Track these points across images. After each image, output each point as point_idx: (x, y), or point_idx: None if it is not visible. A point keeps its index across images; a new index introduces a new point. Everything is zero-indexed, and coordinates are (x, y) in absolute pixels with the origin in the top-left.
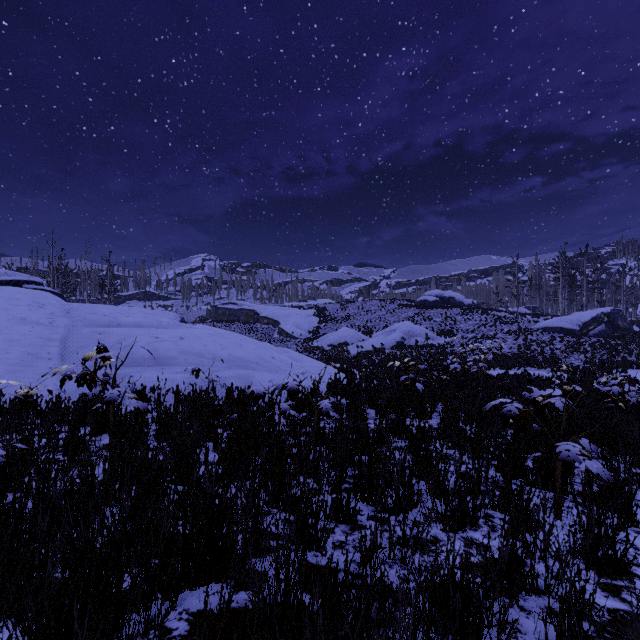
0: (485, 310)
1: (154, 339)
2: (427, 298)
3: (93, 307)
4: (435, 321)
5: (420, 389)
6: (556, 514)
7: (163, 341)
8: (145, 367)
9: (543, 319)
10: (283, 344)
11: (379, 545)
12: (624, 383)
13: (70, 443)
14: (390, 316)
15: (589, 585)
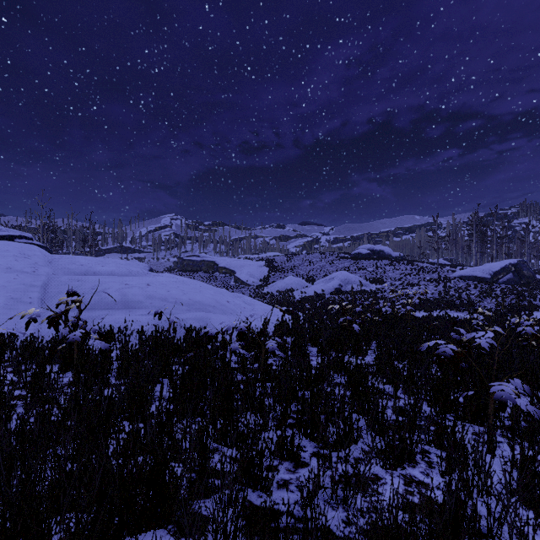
0: (410, 261)
1: (124, 285)
2: (361, 251)
3: (73, 258)
4: (367, 271)
5: (356, 329)
6: (494, 454)
7: (132, 287)
8: (115, 310)
9: (459, 269)
10: (238, 290)
11: (322, 484)
12: (534, 324)
13: (33, 381)
14: (329, 266)
15: (530, 527)
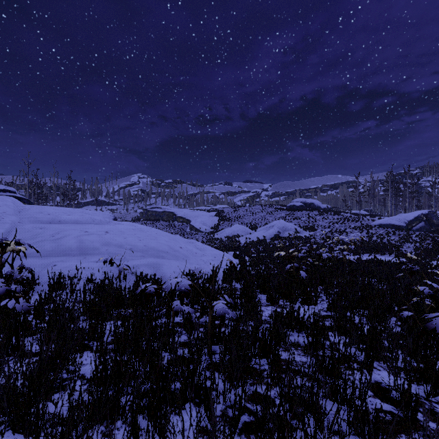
0: (336, 212)
1: (83, 233)
2: (295, 203)
3: (42, 208)
4: (301, 220)
5: (303, 276)
6: None
7: (90, 234)
8: (70, 256)
9: (378, 218)
10: (193, 236)
11: None
12: None
13: None
14: (269, 216)
15: None
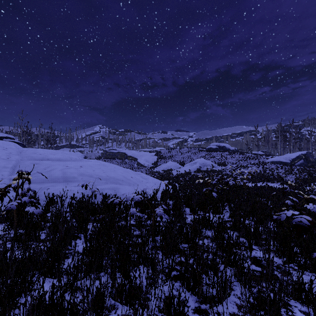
0: (241, 152)
1: (65, 167)
2: (212, 146)
3: (35, 150)
4: (216, 158)
5: (215, 196)
6: None
7: (70, 168)
8: (57, 183)
9: (271, 157)
10: (139, 170)
11: None
12: None
13: None
14: (193, 155)
15: None
